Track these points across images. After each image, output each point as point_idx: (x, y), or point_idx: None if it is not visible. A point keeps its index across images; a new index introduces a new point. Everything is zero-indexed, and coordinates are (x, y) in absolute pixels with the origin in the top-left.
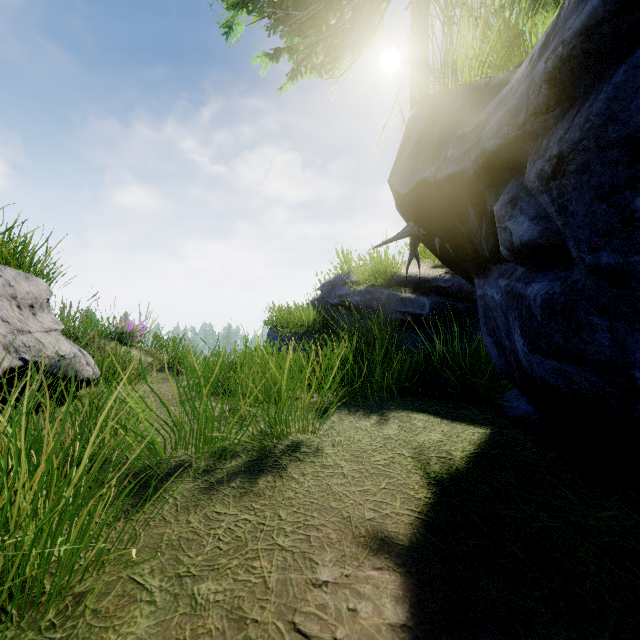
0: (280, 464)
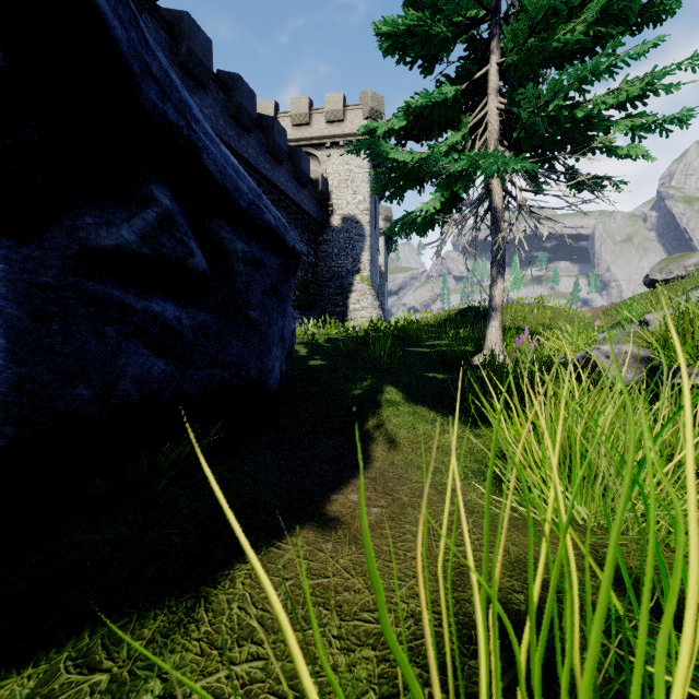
0: (474, 656)
